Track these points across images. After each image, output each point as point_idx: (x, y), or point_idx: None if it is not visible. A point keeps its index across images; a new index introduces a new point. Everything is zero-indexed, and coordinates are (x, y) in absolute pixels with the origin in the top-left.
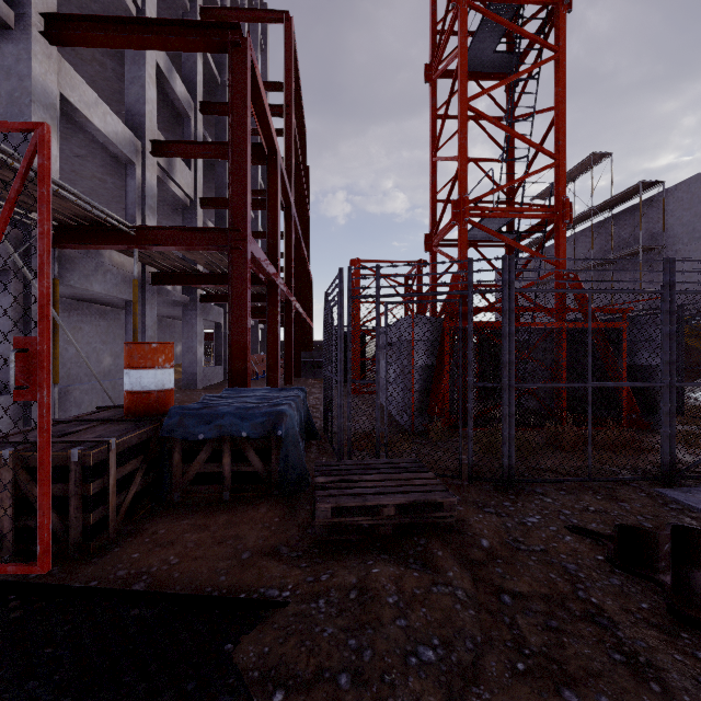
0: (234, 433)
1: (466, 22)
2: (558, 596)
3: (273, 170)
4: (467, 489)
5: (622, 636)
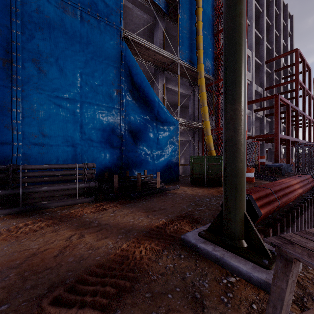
0: (275, 167)
1: None
2: None
3: (288, 109)
4: None
5: None
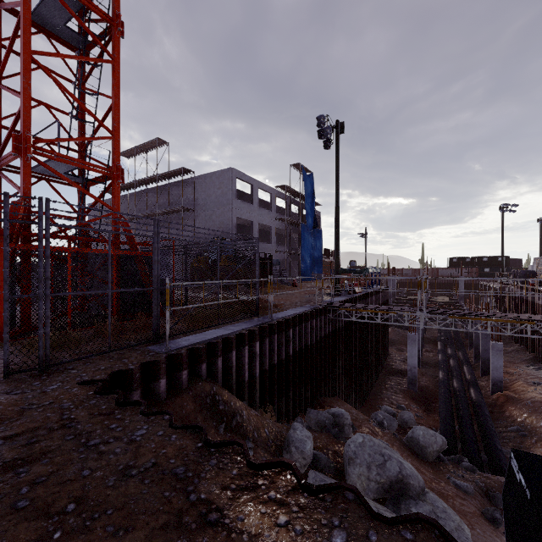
0: None
1: None
2: (47, 424)
3: None
4: (0, 383)
5: (80, 427)
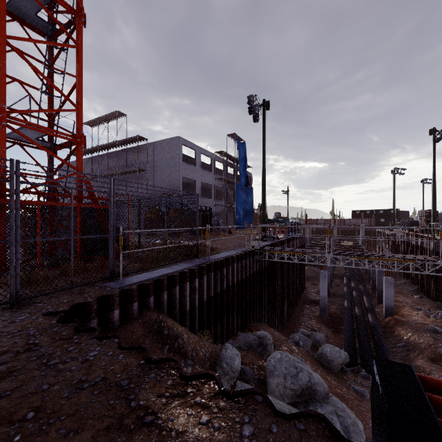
0: None
1: None
2: (14, 348)
3: None
4: None
5: (43, 350)
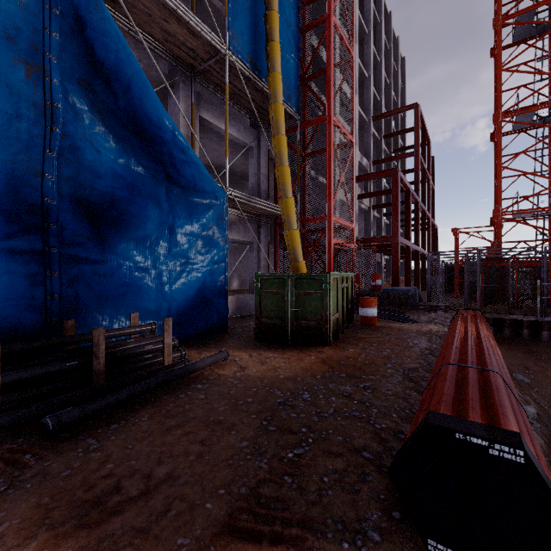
0: (398, 293)
1: (500, 131)
2: None
3: (408, 197)
4: None
5: None
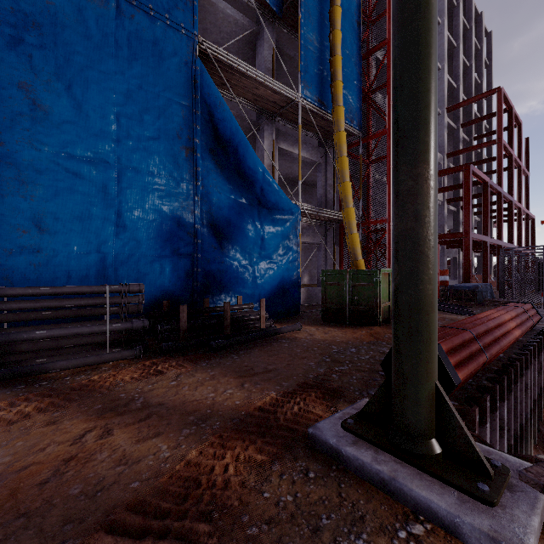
0: (465, 289)
1: None
2: None
3: (485, 189)
4: (540, 310)
5: None
